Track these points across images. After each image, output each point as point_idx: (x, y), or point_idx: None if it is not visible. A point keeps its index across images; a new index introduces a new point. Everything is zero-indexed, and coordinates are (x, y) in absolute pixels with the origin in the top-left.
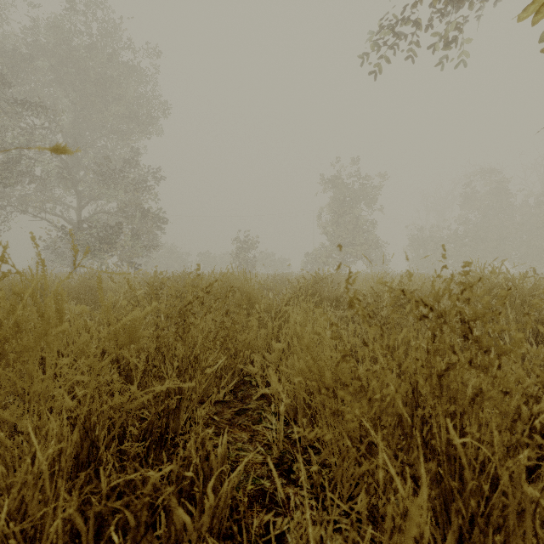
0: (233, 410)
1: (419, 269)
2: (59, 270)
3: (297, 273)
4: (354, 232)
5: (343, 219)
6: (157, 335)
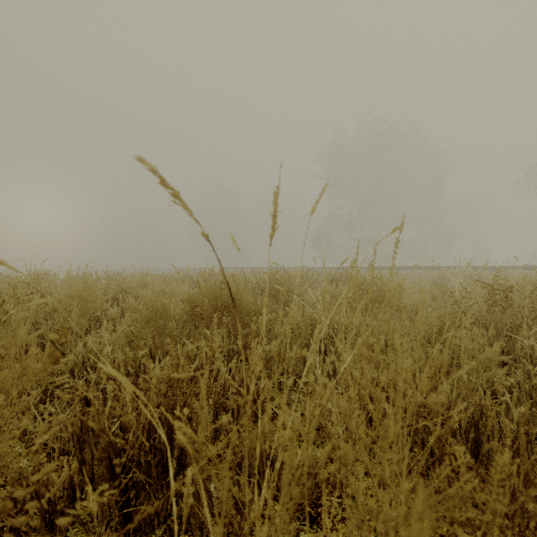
0: None
1: None
2: None
3: None
4: None
5: None
6: None
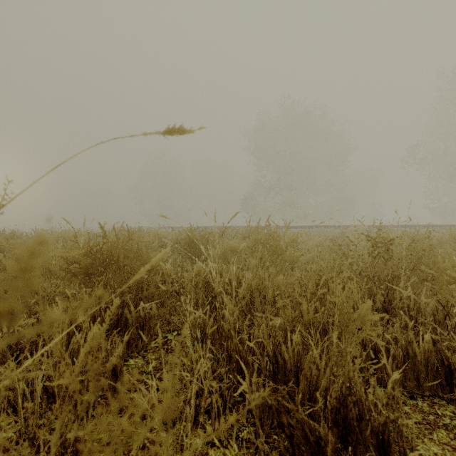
0: None
1: None
2: None
3: None
4: None
5: None
6: None
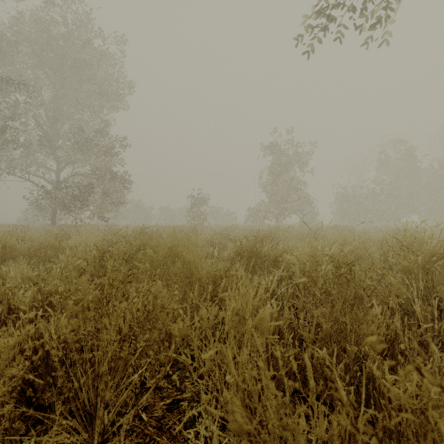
0: (165, 403)
1: (343, 221)
2: (44, 222)
3: (242, 224)
4: (288, 190)
5: (280, 180)
6: (64, 338)
